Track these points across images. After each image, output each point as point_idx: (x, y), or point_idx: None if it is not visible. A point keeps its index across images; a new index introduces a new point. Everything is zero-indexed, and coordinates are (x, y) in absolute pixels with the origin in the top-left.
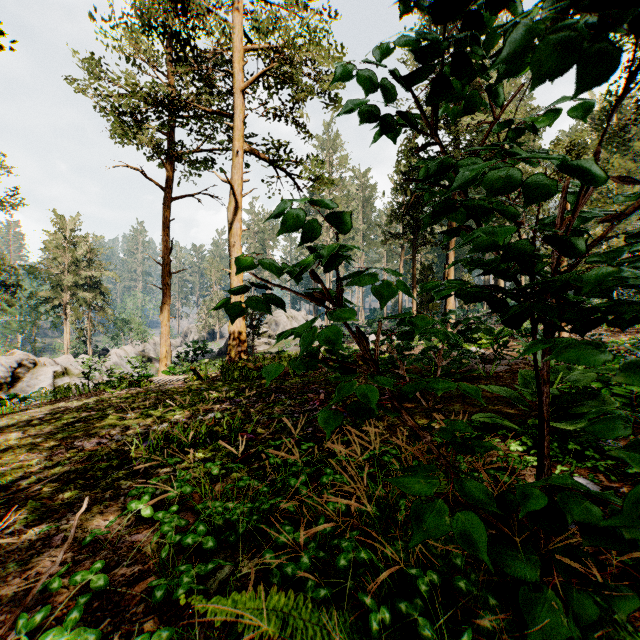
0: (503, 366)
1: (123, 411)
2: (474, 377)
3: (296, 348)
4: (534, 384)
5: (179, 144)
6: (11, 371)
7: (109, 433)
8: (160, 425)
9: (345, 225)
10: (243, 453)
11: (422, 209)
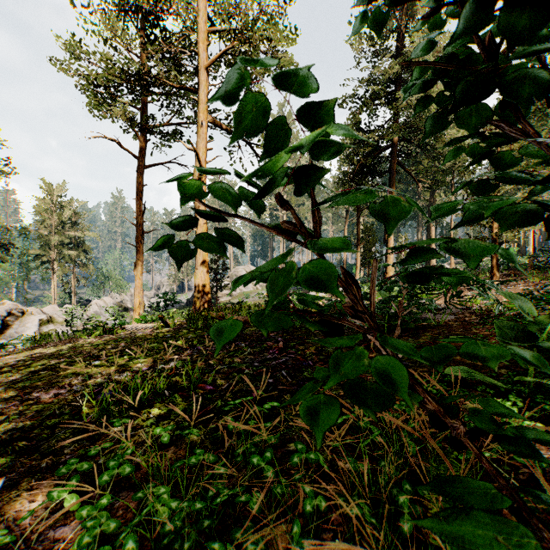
0: (450, 315)
1: (90, 358)
2: (425, 326)
3: (254, 299)
4: (512, 336)
5: (150, 117)
6: (1, 319)
7: (70, 382)
8: (121, 374)
9: (333, 118)
10: (201, 409)
11: (365, 176)
